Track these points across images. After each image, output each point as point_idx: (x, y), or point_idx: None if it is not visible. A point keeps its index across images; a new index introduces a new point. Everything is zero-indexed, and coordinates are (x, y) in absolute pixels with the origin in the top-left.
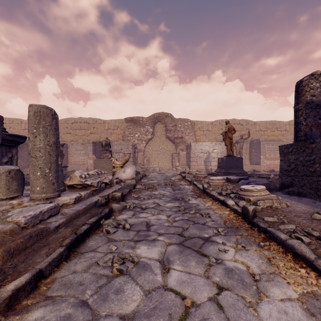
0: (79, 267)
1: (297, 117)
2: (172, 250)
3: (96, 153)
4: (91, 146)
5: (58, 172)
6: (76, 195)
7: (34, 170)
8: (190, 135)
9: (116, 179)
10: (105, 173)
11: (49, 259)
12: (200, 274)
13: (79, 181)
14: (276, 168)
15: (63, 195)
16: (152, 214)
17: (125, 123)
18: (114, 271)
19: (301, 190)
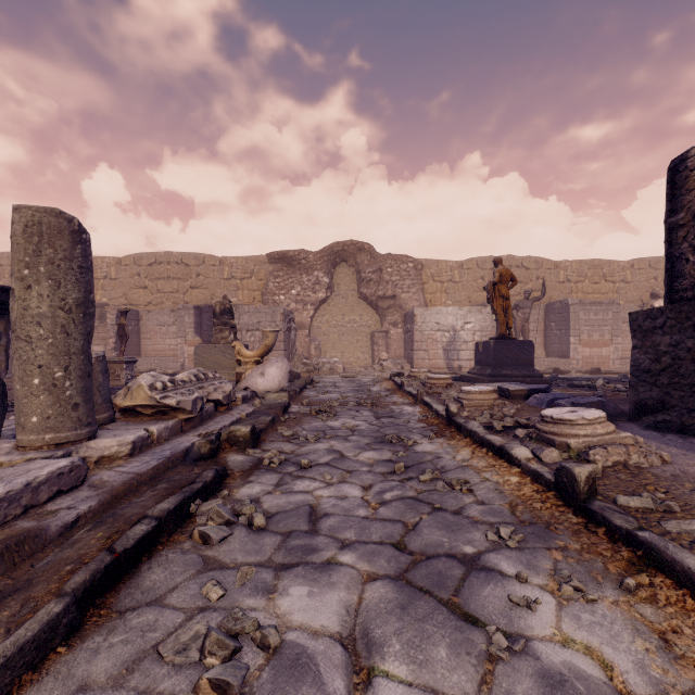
0: (102, 667)
1: (674, 244)
2: (379, 599)
3: (203, 332)
4: (192, 315)
5: (90, 376)
6: (138, 435)
7: (24, 373)
8: (412, 292)
9: (242, 392)
10: (216, 378)
11: (9, 644)
12: (467, 694)
13: (148, 398)
14: (603, 364)
15: (104, 435)
16: (324, 484)
17: (267, 264)
18: (201, 687)
19: (690, 421)
